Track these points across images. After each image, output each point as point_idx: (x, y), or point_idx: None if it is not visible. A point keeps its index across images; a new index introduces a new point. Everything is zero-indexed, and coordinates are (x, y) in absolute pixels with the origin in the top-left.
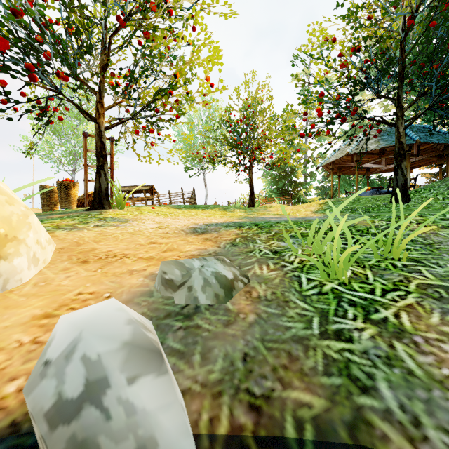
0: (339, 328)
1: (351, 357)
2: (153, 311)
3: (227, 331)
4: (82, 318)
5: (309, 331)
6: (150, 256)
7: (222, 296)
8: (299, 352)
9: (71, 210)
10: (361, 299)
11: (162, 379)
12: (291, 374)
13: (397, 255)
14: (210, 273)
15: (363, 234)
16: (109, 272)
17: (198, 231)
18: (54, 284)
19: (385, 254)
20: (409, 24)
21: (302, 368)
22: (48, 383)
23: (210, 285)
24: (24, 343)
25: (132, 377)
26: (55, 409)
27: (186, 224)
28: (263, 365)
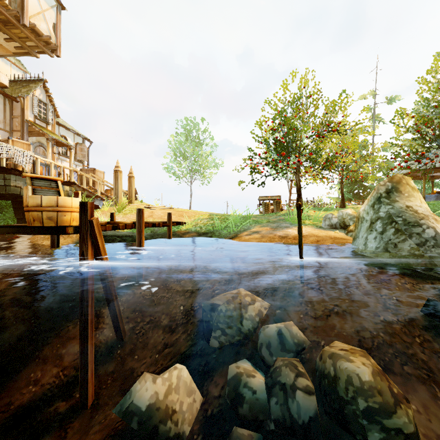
0: None
1: None
2: None
3: None
4: None
5: None
6: None
7: None
8: None
9: (284, 213)
10: None
11: None
12: None
13: None
14: None
15: None
16: None
17: None
18: None
19: None
20: None
21: None
22: None
23: None
24: None
25: None
26: None
27: None
28: None
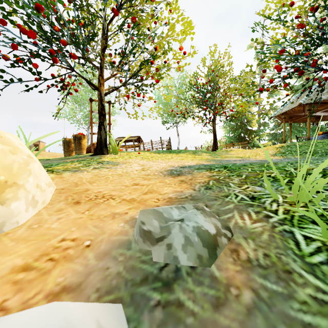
0: None
1: None
2: (129, 270)
3: (218, 319)
4: None
5: None
6: (132, 198)
7: (206, 257)
8: None
9: (81, 155)
10: None
11: None
12: None
13: None
14: (191, 230)
15: None
16: (95, 215)
17: (174, 173)
18: (45, 227)
19: None
20: None
21: None
22: None
23: (192, 245)
24: None
25: None
26: None
27: (164, 166)
28: None
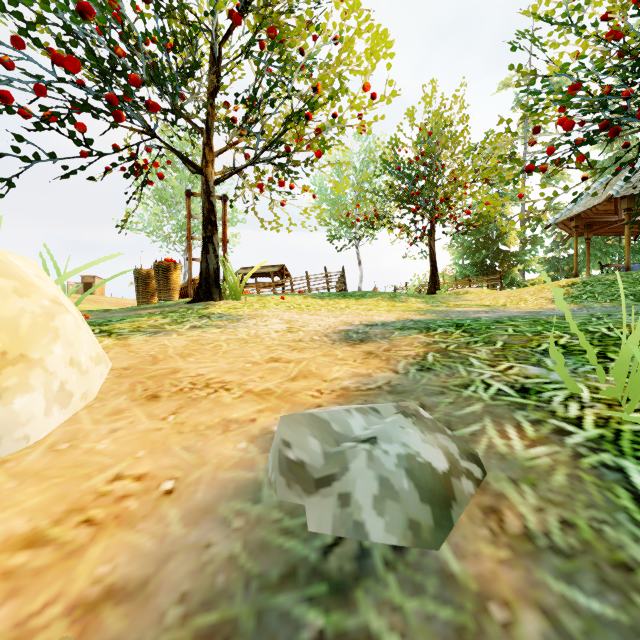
0: None
1: None
2: (254, 552)
3: None
4: None
5: None
6: (267, 388)
7: (428, 526)
8: None
9: (170, 303)
10: None
11: None
12: None
13: None
14: (393, 463)
15: None
16: (188, 423)
17: (352, 338)
18: (82, 448)
19: None
20: None
21: None
22: None
23: (397, 498)
24: None
25: None
26: None
27: (333, 323)
28: None
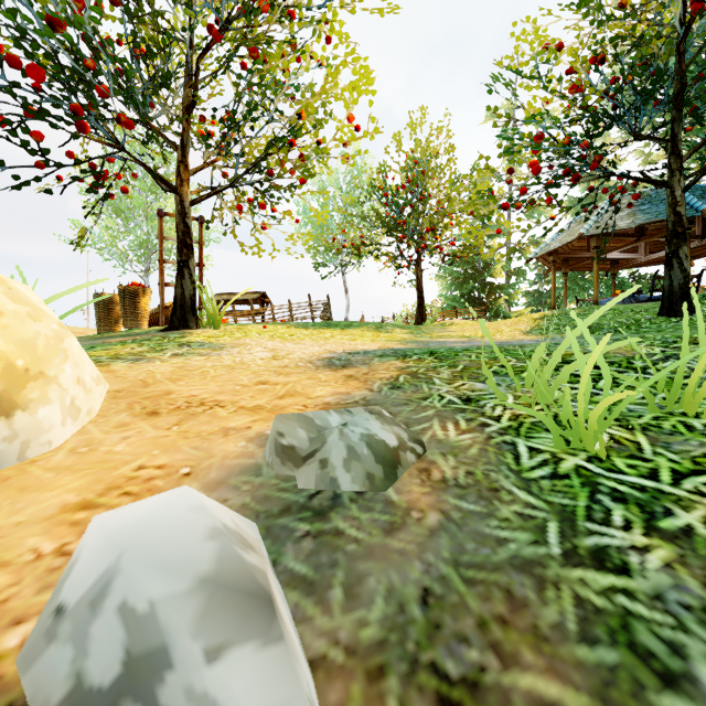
0: (600, 545)
1: (630, 606)
2: (260, 501)
3: (390, 543)
4: (127, 524)
5: (541, 549)
6: (258, 405)
7: (380, 477)
8: (527, 591)
9: (139, 331)
10: (635, 490)
11: (272, 651)
12: (516, 637)
13: (692, 408)
14: (358, 438)
15: (622, 370)
16: (191, 431)
17: (335, 364)
18: (102, 450)
19: (669, 405)
20: (694, 11)
21: (535, 625)
22: (59, 652)
23: (359, 459)
24: (43, 554)
25: (214, 647)
26: (69, 705)
27: (317, 352)
28: (460, 614)
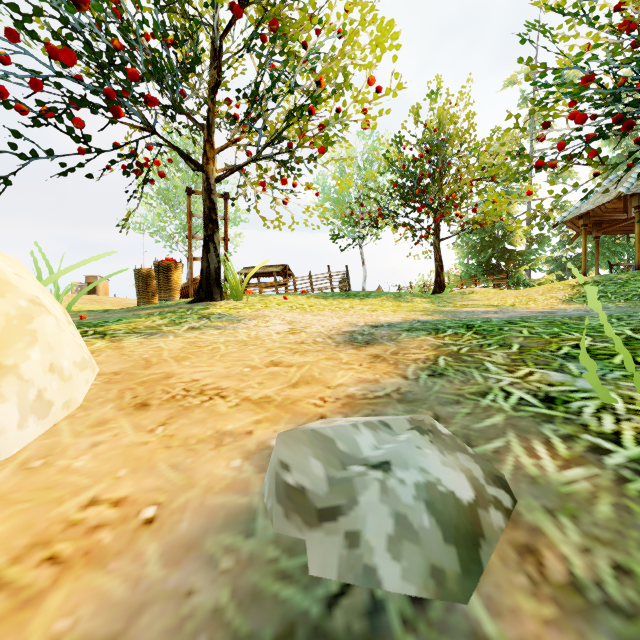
0: None
1: None
2: (244, 603)
3: None
4: None
5: None
6: (265, 395)
7: (454, 574)
8: None
9: (171, 303)
10: None
11: None
12: None
13: None
14: (411, 494)
15: None
16: (177, 436)
17: (357, 340)
18: (57, 466)
19: None
20: None
21: None
22: None
23: (416, 539)
24: None
25: None
26: None
27: (337, 324)
28: None
